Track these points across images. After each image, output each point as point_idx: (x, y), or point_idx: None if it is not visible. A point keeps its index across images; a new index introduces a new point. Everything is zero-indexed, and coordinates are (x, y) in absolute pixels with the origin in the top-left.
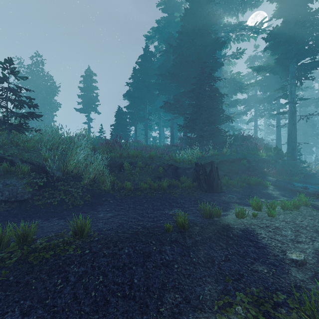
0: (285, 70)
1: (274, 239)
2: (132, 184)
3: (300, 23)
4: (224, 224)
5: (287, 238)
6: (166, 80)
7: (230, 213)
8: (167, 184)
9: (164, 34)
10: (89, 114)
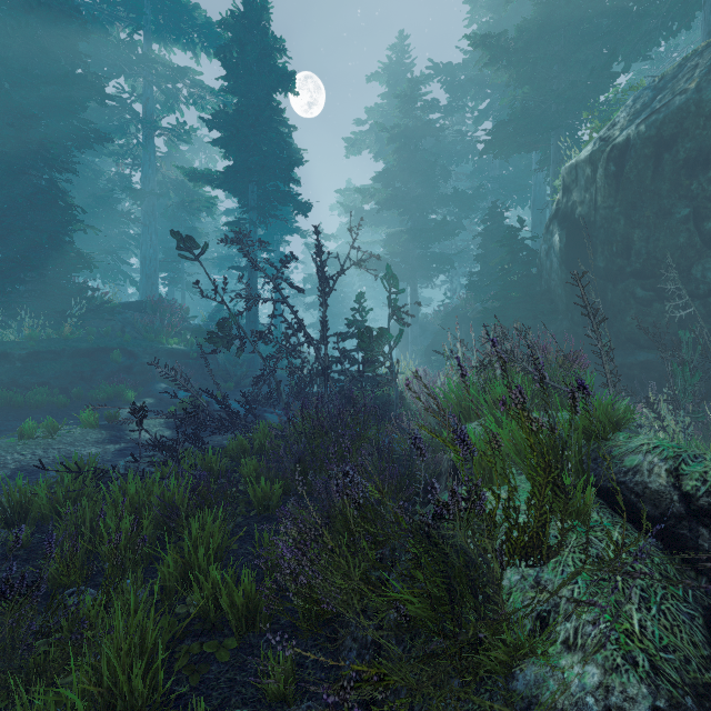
0: (240, 192)
1: None
2: None
3: (252, 118)
4: None
5: None
6: None
7: None
8: None
9: None
10: None
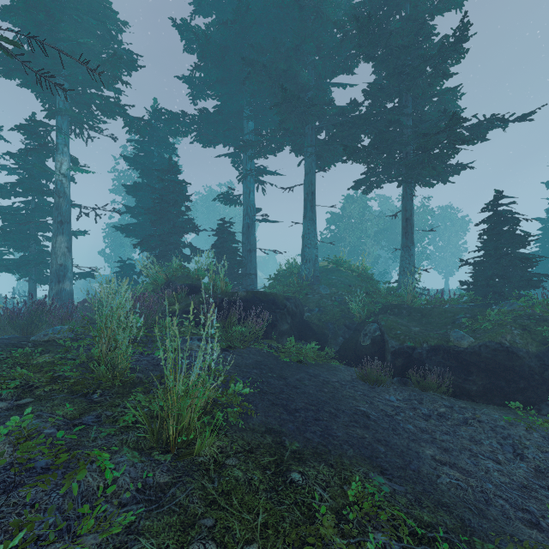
0: None
1: None
2: None
3: None
4: None
5: None
6: None
7: None
8: None
9: None
10: None
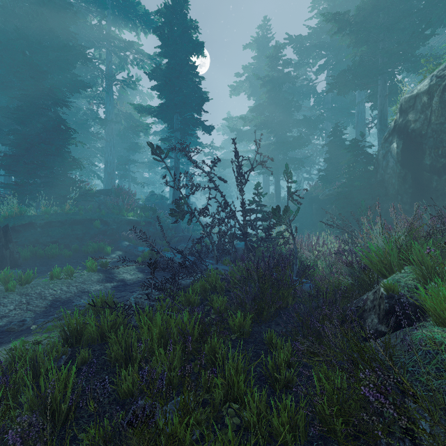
0: (169, 119)
1: None
2: None
3: (178, 72)
4: None
5: None
6: None
7: None
8: None
9: None
10: None
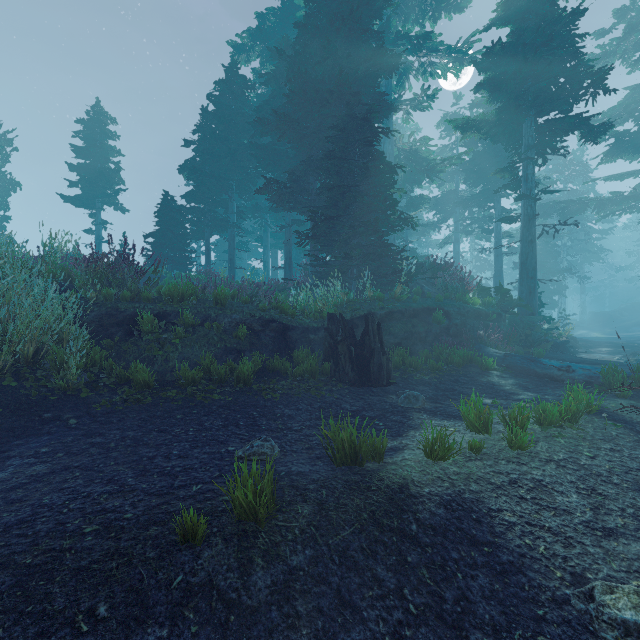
0: (516, 130)
1: (541, 526)
2: (161, 369)
3: (545, 34)
4: (393, 483)
5: (575, 518)
6: (275, 138)
7: (409, 441)
8: (255, 368)
9: (272, 42)
10: (99, 211)
